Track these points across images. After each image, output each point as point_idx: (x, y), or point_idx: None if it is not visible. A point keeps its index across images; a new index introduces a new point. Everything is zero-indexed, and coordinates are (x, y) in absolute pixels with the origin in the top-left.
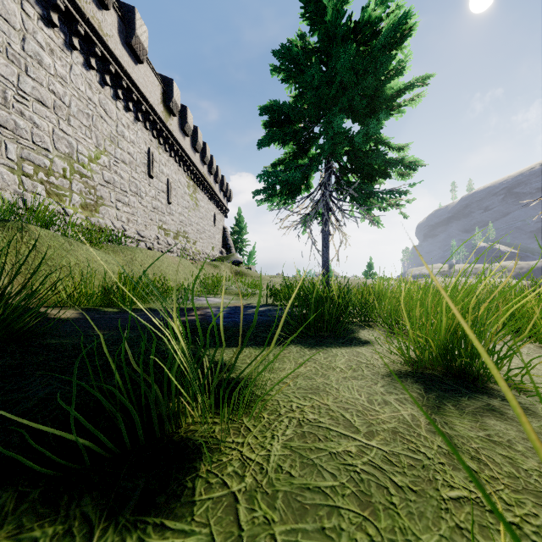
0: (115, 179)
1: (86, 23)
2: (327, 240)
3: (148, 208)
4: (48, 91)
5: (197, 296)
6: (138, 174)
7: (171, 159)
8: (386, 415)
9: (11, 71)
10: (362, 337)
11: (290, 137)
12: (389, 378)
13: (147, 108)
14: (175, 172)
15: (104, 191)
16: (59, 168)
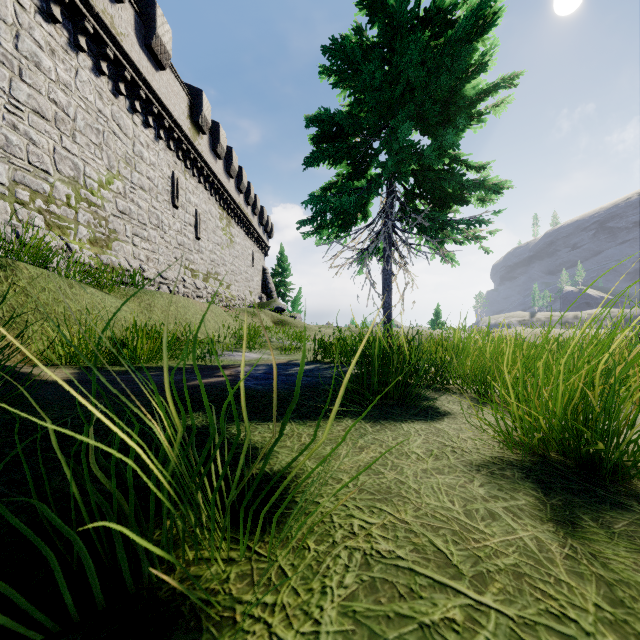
0: (132, 208)
1: (95, 18)
2: (389, 281)
3: (172, 245)
4: (48, 101)
5: (230, 351)
6: (160, 203)
7: (200, 186)
8: (497, 539)
9: (1, 75)
10: (440, 406)
11: (343, 154)
12: (489, 472)
13: (171, 124)
14: (205, 201)
15: (118, 224)
16: (62, 195)
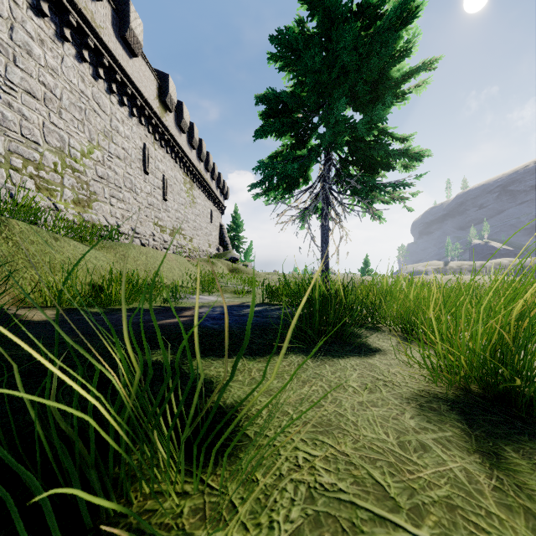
0: (109, 174)
1: (78, 14)
2: (326, 235)
3: (143, 205)
4: (38, 83)
5: (191, 294)
6: (133, 169)
7: (167, 155)
8: (429, 470)
9: None
10: (372, 343)
11: (287, 128)
12: (417, 404)
13: (142, 103)
14: (171, 168)
15: (97, 187)
16: (50, 163)
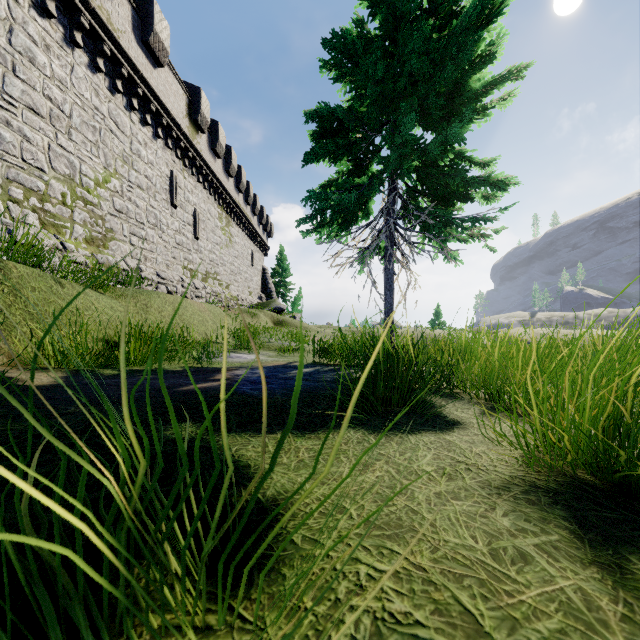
0: (129, 207)
1: (92, 14)
2: (391, 281)
3: (170, 244)
4: (43, 97)
5: (228, 352)
6: (158, 202)
7: (199, 185)
8: (534, 591)
9: None
10: (448, 414)
11: (343, 150)
12: (511, 496)
13: (169, 122)
14: (204, 201)
15: (115, 223)
16: (57, 193)
